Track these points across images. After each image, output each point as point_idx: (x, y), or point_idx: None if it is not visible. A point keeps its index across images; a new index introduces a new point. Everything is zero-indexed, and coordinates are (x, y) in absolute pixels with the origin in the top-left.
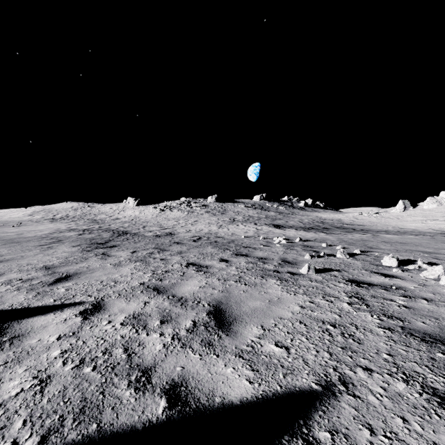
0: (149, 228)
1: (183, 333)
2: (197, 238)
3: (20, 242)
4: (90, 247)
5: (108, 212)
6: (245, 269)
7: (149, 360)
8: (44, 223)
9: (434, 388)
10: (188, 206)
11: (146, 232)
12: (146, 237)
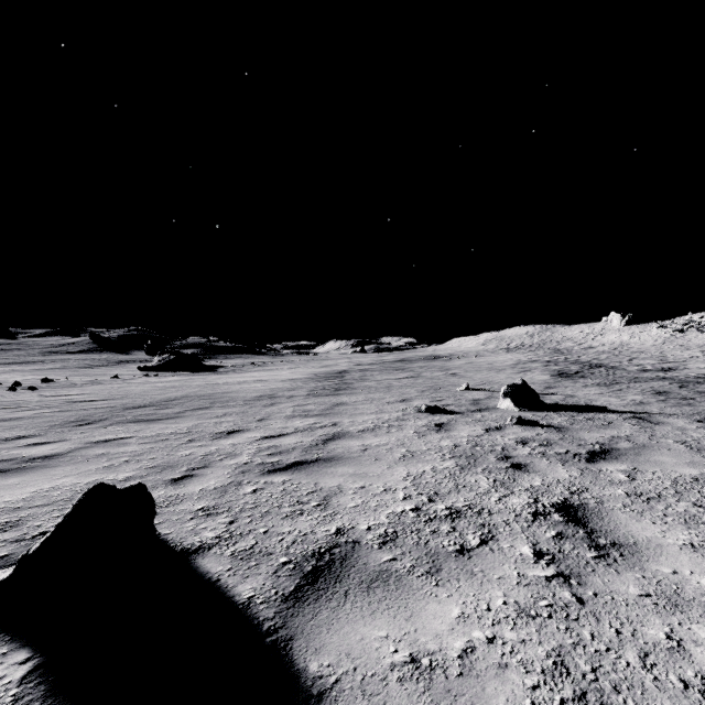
0: (637, 361)
1: (613, 404)
2: None
3: (499, 369)
4: (559, 376)
5: (575, 338)
6: None
7: (593, 405)
8: (500, 354)
9: None
10: None
11: (629, 366)
12: (625, 371)
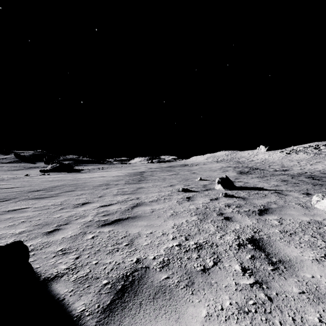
0: (272, 166)
1: (265, 186)
2: (303, 173)
3: (214, 170)
4: (240, 173)
5: (246, 156)
6: (305, 182)
7: (257, 186)
8: (214, 163)
9: (308, 193)
10: (316, 148)
11: (269, 169)
12: (268, 171)
